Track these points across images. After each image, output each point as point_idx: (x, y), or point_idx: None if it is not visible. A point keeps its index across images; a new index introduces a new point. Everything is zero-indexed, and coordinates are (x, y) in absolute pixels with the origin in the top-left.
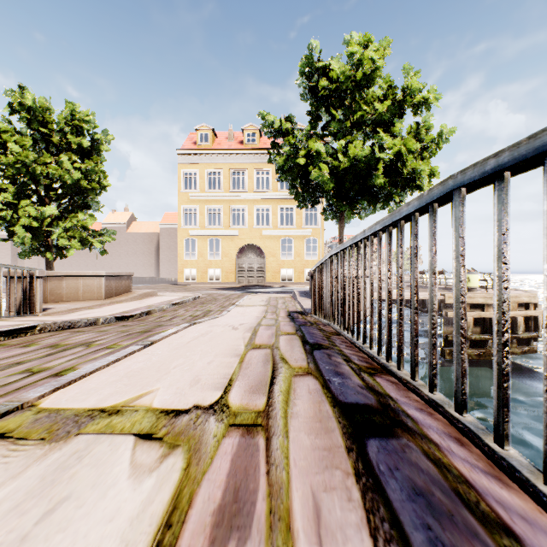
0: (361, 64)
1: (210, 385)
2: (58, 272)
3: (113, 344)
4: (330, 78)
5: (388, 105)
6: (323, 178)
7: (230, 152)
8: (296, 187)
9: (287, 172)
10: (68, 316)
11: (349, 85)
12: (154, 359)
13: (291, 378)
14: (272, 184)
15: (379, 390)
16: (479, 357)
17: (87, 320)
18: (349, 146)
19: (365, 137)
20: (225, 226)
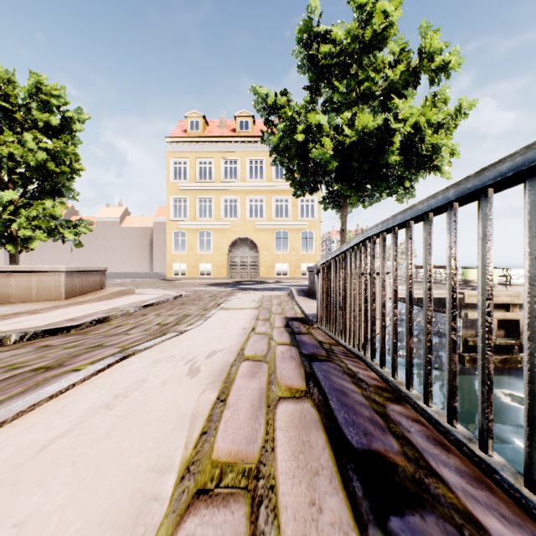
0: (372, 18)
1: None
2: (3, 267)
3: None
4: (333, 40)
5: (401, 71)
6: (326, 154)
7: (221, 140)
8: (292, 172)
9: (283, 151)
10: None
11: (355, 47)
12: None
13: None
14: (266, 173)
15: None
16: (503, 365)
17: None
18: (357, 116)
19: (372, 112)
20: (216, 218)
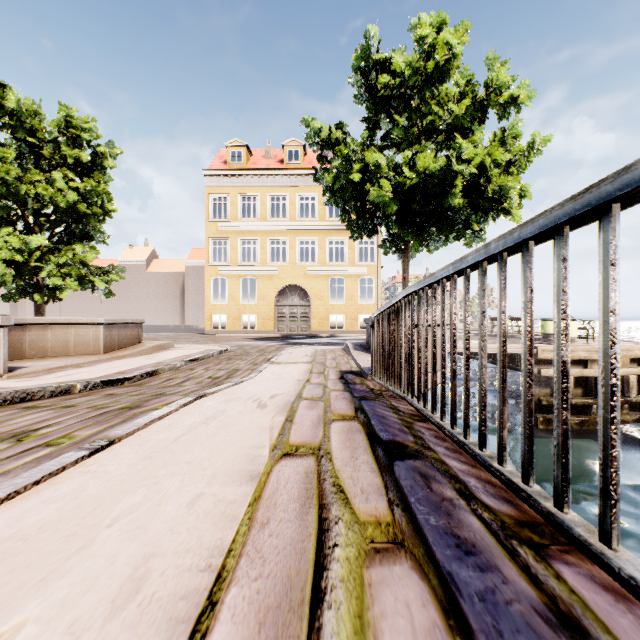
0: (434, 51)
1: (161, 609)
2: (41, 318)
3: (62, 436)
4: (392, 71)
5: (467, 105)
6: (384, 197)
7: (268, 173)
8: (348, 213)
9: (338, 192)
10: (40, 379)
11: (417, 80)
12: (88, 490)
13: (362, 568)
14: (318, 211)
15: (600, 636)
16: (580, 427)
17: (55, 388)
18: (417, 156)
19: (436, 148)
20: (261, 262)
